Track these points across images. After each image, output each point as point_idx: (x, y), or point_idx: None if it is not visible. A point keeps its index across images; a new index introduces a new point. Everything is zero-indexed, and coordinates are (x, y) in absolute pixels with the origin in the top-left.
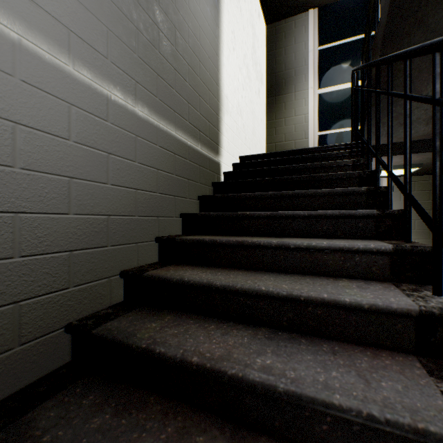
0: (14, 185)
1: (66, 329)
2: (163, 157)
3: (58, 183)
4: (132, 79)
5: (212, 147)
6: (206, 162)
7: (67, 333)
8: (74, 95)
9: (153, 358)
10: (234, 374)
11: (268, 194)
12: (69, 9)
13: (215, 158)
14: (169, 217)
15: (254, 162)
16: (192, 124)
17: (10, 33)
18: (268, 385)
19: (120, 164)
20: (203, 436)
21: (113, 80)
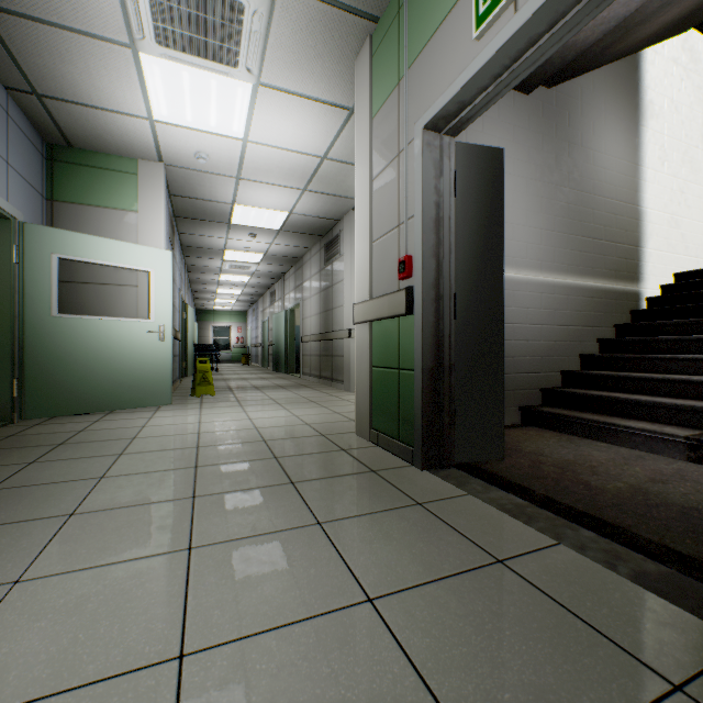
0: (527, 331)
1: (540, 390)
2: (583, 303)
3: (537, 328)
4: (565, 265)
5: (629, 279)
6: (622, 294)
7: (540, 392)
8: (542, 289)
9: (586, 396)
10: (623, 398)
11: (683, 322)
12: (540, 252)
13: (633, 287)
14: (588, 342)
15: (688, 282)
16: (607, 269)
17: (526, 277)
18: (637, 400)
19: (559, 314)
20: (609, 417)
21: (556, 272)
